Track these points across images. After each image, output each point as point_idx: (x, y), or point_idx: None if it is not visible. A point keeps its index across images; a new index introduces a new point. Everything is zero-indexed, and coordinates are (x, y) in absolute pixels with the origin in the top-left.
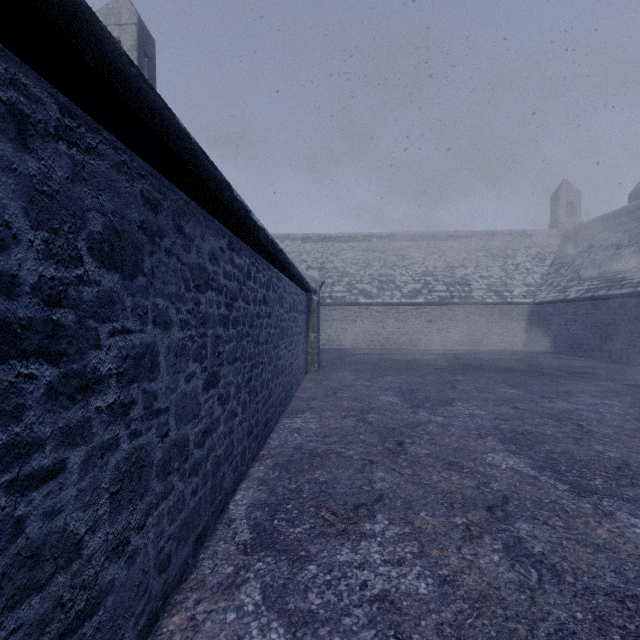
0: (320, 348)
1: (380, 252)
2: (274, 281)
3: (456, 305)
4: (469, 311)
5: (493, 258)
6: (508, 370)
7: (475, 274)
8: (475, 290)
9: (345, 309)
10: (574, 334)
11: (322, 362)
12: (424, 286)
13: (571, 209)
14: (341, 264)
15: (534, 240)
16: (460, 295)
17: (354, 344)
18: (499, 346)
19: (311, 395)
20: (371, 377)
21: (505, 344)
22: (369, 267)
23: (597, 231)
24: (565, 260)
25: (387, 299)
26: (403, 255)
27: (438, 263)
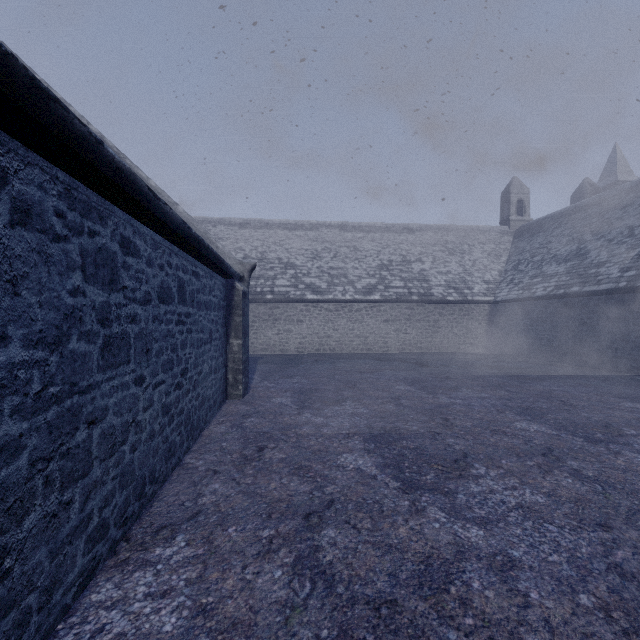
0: (259, 354)
1: (330, 243)
2: (39, 198)
3: (415, 303)
4: (429, 310)
5: (450, 253)
6: (495, 384)
7: (433, 269)
8: (434, 286)
9: (289, 307)
10: (542, 335)
11: (255, 377)
12: (380, 281)
13: (521, 207)
14: (285, 254)
15: (488, 236)
16: (419, 292)
17: (300, 349)
18: (460, 349)
19: (214, 460)
20: (323, 405)
21: (466, 346)
22: (318, 259)
23: (552, 227)
24: (522, 256)
25: (339, 295)
26: (355, 247)
27: (393, 256)
